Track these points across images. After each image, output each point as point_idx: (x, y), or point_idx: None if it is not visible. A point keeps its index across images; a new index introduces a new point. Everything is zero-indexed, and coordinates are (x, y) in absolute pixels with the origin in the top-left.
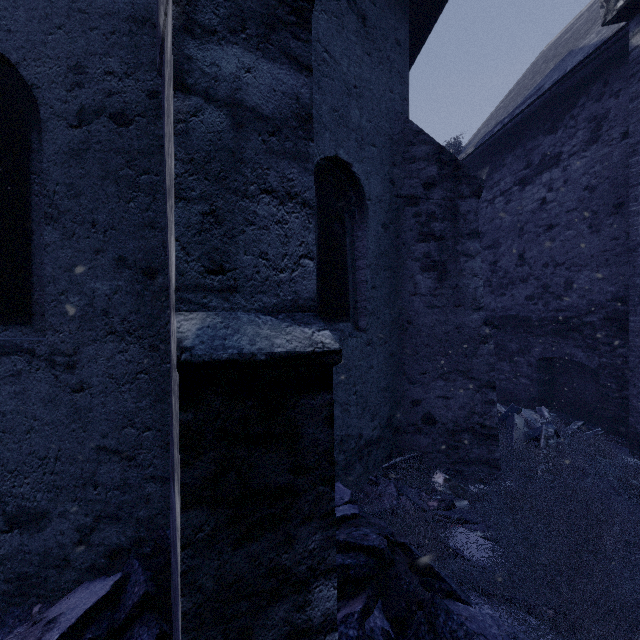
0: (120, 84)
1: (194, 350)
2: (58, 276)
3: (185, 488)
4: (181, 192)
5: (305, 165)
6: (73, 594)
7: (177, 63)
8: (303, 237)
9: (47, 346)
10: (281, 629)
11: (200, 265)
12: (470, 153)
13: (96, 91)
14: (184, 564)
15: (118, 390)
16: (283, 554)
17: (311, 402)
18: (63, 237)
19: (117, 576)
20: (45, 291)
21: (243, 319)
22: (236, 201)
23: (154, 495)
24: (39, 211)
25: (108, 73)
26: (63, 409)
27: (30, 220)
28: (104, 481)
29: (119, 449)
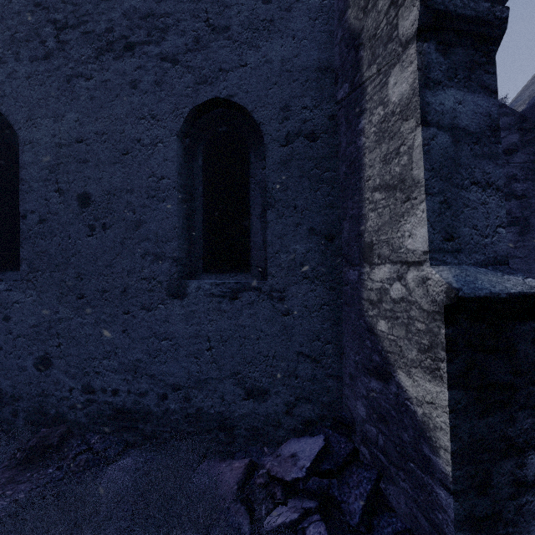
0: (311, 114)
1: (463, 290)
2: (274, 242)
3: (449, 375)
4: (428, 190)
5: (496, 161)
6: (290, 444)
7: (422, 108)
8: (497, 213)
9: (268, 286)
10: (508, 477)
11: (440, 236)
12: (520, 111)
13: (296, 121)
14: (451, 422)
15: (310, 316)
16: (508, 428)
17: (522, 327)
18: (277, 217)
19: (321, 436)
20: (267, 251)
21: (471, 270)
22: (457, 192)
23: (332, 388)
24: (254, 200)
25: (303, 108)
26: (277, 326)
27: (249, 207)
28: (301, 375)
29: (310, 355)
